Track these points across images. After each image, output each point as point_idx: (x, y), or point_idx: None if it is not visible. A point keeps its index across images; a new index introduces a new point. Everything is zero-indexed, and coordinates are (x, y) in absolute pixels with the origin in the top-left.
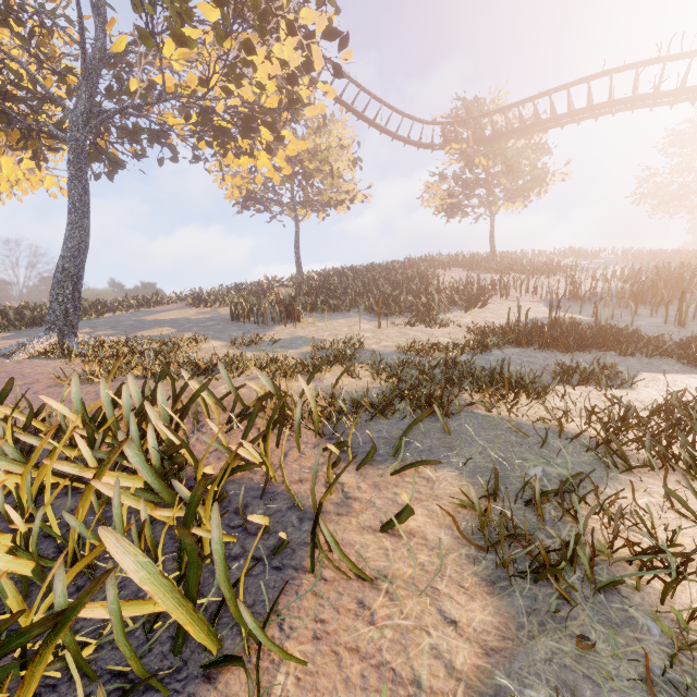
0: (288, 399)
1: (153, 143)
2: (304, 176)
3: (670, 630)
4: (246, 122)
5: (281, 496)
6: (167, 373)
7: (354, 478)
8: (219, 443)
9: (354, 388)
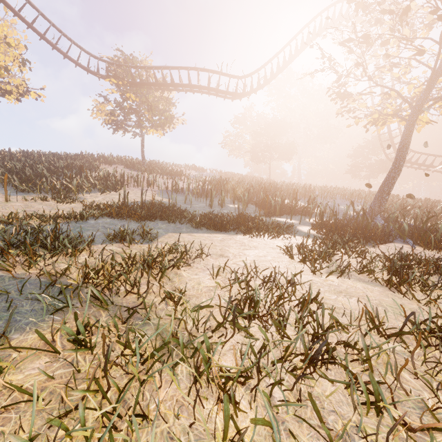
0: None
1: None
2: None
3: None
4: None
5: None
6: None
7: None
8: None
9: None
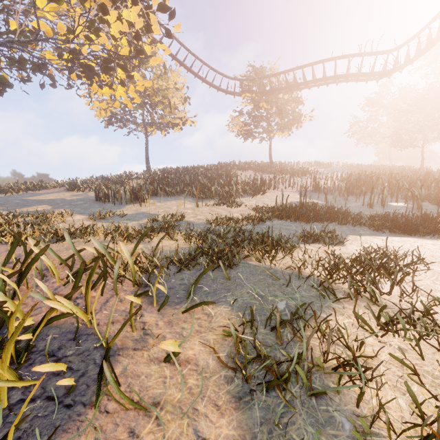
0: (121, 257)
1: (35, 71)
2: (151, 106)
3: (356, 424)
4: (105, 63)
5: (93, 336)
6: (18, 240)
7: (155, 317)
8: (45, 297)
9: (172, 248)
